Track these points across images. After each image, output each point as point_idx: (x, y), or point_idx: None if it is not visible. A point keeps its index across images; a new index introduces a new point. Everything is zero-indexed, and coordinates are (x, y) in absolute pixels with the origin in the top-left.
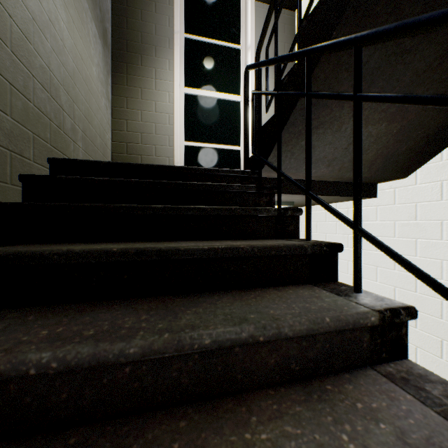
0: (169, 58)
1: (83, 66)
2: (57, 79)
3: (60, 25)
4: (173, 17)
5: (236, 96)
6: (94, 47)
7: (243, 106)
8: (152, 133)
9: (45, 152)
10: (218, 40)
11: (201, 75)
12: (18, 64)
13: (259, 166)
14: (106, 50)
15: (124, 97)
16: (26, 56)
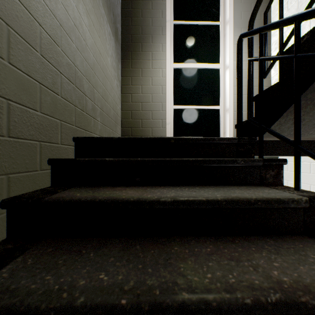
0: (161, 42)
1: (101, 58)
2: (80, 72)
3: (83, 28)
4: (165, 9)
5: (216, 64)
6: (109, 42)
7: (236, 74)
8: (149, 101)
9: (71, 133)
10: (200, 21)
11: (187, 52)
12: (47, 64)
13: (260, 135)
14: (117, 44)
15: (129, 77)
16: (55, 57)
